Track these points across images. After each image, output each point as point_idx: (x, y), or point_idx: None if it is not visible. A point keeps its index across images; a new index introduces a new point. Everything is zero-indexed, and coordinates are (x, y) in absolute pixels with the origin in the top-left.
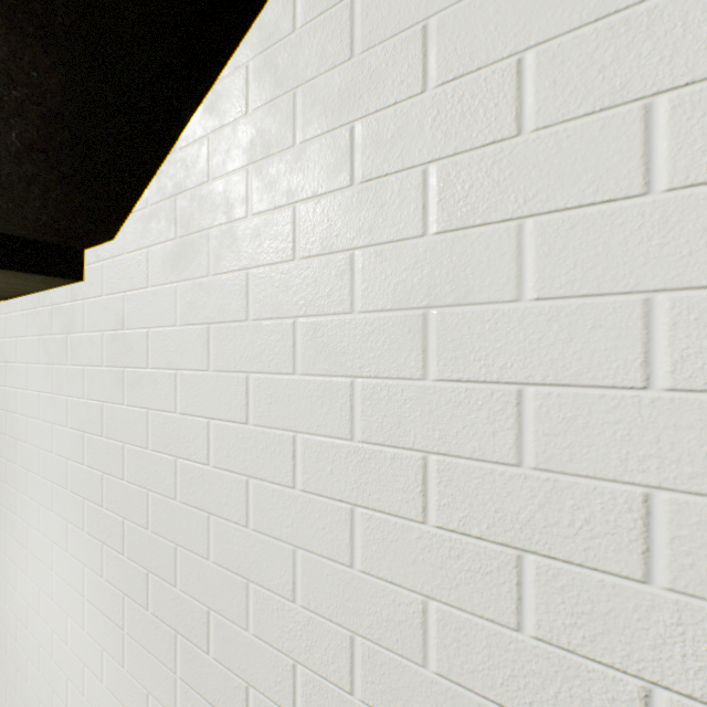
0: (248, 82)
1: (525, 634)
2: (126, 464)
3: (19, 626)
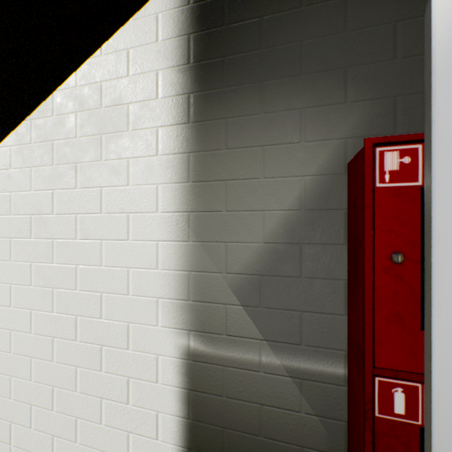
0: (11, 155)
1: (103, 372)
2: None
3: None
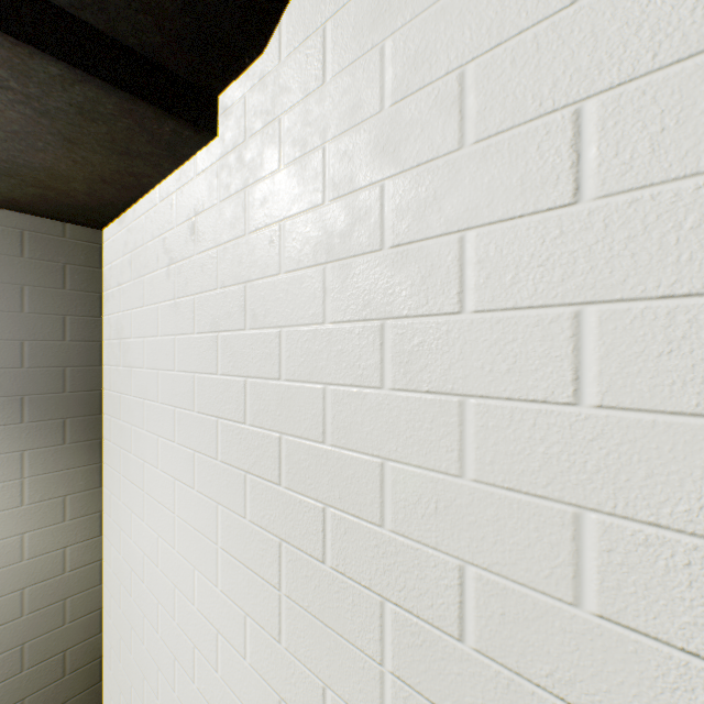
0: None
1: None
2: (284, 356)
3: (133, 579)
